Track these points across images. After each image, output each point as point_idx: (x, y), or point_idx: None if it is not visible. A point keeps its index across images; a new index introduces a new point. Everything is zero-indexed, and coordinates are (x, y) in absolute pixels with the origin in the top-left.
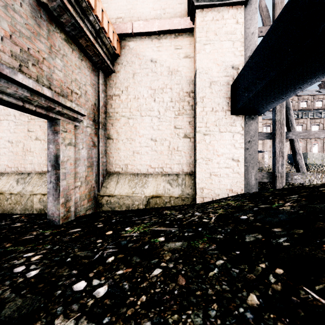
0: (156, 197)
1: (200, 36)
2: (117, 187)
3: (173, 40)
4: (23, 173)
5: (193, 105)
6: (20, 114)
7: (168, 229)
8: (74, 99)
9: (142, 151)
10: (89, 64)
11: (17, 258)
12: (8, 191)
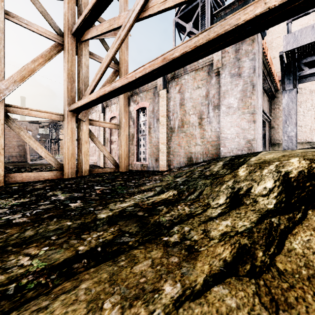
0: None
1: None
2: (279, 149)
3: None
4: None
5: None
6: None
7: None
8: None
9: None
10: (267, 99)
11: None
12: None
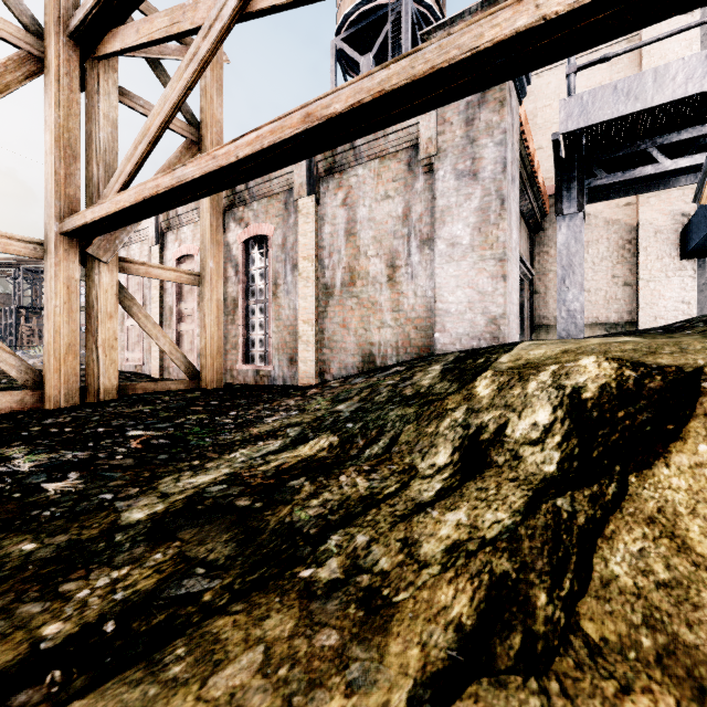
0: None
1: None
2: (548, 336)
3: None
4: None
5: (635, 252)
6: None
7: None
8: None
9: None
10: (527, 232)
11: None
12: None
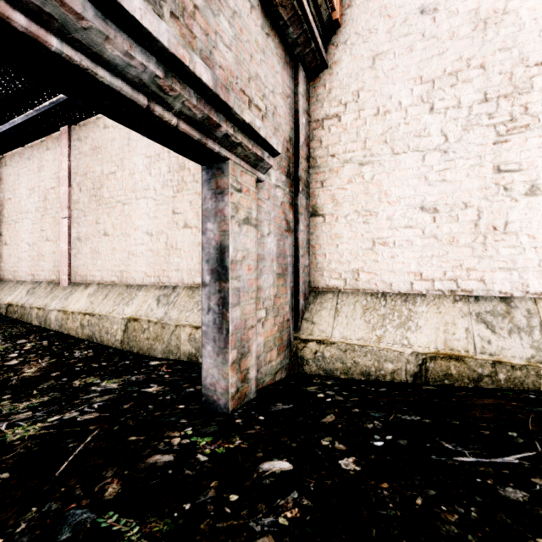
0: (446, 359)
1: None
2: (336, 323)
3: None
4: (166, 286)
5: None
6: (162, 185)
7: None
8: None
9: (396, 239)
10: (279, 49)
11: None
12: (146, 316)
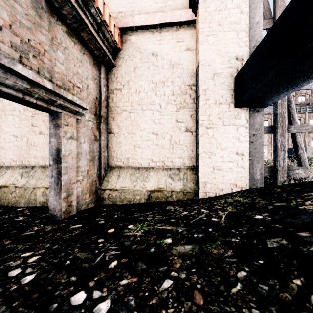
0: (157, 192)
1: (203, 27)
2: (118, 181)
3: (175, 33)
4: (27, 167)
5: (195, 98)
6: (24, 109)
7: (174, 229)
8: (76, 93)
9: (143, 145)
10: (90, 58)
11: (13, 259)
12: (13, 184)
